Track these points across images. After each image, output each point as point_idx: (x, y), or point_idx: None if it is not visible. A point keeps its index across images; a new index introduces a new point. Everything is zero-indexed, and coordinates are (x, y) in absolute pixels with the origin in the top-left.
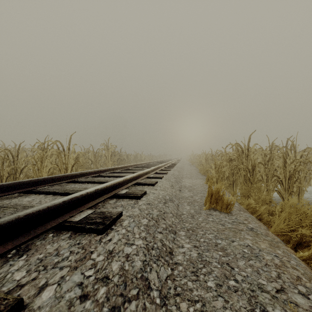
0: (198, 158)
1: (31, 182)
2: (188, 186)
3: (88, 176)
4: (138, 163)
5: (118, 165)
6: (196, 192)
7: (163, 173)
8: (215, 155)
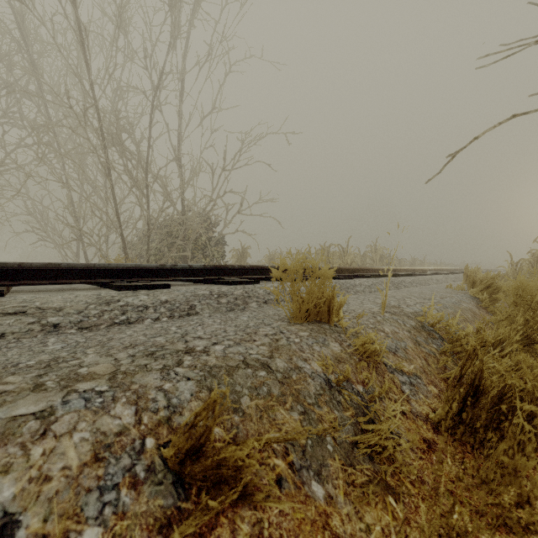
0: None
1: None
2: None
3: None
4: None
5: None
6: None
7: (444, 273)
8: None
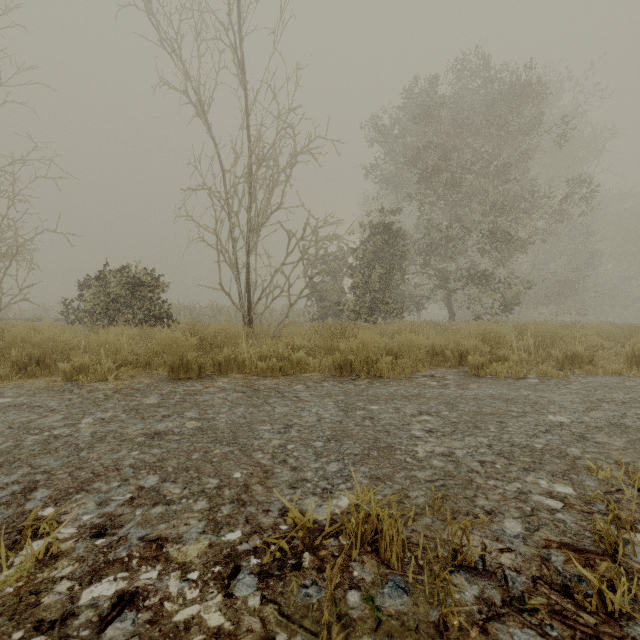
0: None
1: None
2: None
3: None
4: None
5: None
6: None
7: None
8: None
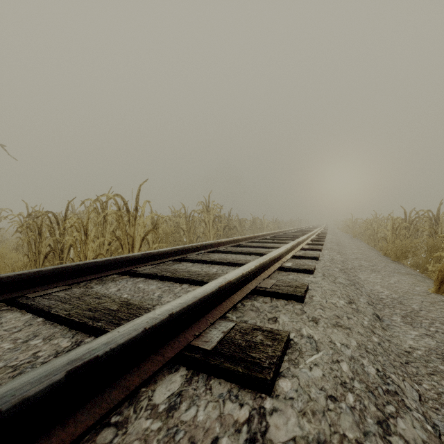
0: (367, 225)
1: (20, 279)
2: (390, 299)
3: (161, 261)
4: (257, 234)
5: (225, 236)
6: (438, 330)
7: (311, 257)
8: (413, 220)
